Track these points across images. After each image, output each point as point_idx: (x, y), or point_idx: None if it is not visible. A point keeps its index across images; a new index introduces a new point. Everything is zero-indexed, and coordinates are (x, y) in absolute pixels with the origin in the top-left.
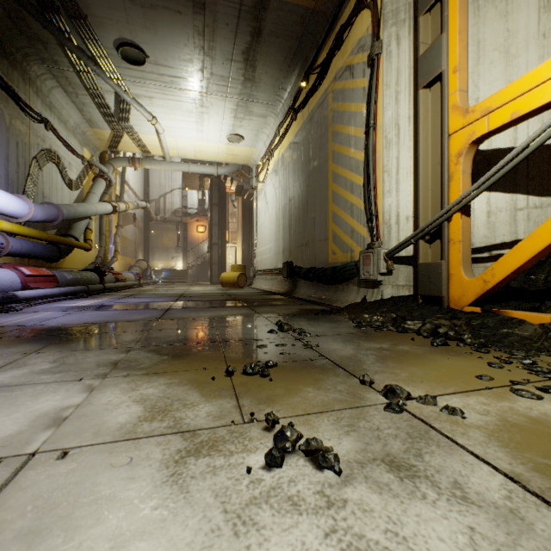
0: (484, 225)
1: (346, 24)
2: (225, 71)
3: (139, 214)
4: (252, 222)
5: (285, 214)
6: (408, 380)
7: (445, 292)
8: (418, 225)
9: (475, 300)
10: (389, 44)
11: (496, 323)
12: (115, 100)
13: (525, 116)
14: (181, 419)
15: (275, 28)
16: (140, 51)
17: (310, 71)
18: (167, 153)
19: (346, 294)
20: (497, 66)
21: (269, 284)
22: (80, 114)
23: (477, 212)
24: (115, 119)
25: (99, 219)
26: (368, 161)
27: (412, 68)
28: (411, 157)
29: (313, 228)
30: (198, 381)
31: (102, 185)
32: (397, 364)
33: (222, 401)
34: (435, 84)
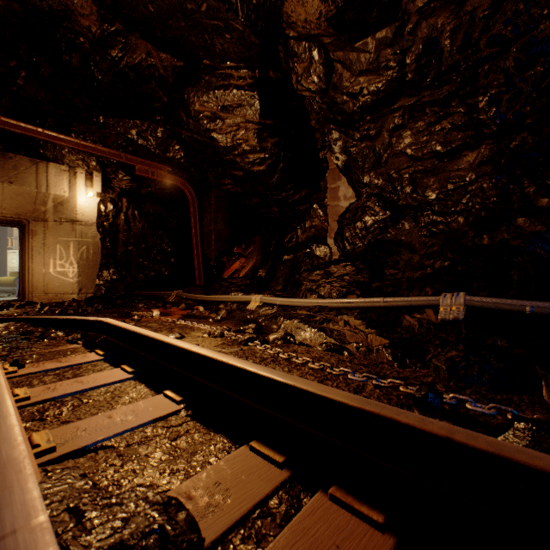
0: None
1: None
2: None
3: None
4: None
5: None
6: None
7: None
8: None
9: None
10: None
11: None
12: None
13: None
14: None
15: None
16: None
17: None
18: None
19: None
20: None
21: None
22: None
23: None
24: None
25: None
26: None
27: None
28: None
29: None
30: None
31: None
32: None
33: None
34: None
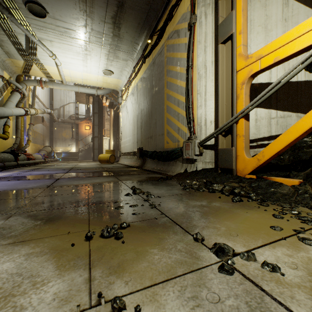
0: (253, 126)
1: (175, 5)
2: (101, 28)
3: (46, 117)
4: (119, 124)
5: (138, 119)
6: (227, 234)
7: (234, 166)
8: (218, 125)
9: (252, 171)
10: (200, 17)
11: (266, 185)
12: (26, 40)
13: (282, 60)
14: (20, 310)
15: (132, 4)
16: (42, 7)
17: (153, 33)
18: (64, 79)
19: (175, 167)
20: (260, 35)
21: (128, 161)
22: (0, 47)
23: (250, 119)
24: (26, 53)
25: (16, 119)
26: (188, 87)
27: (214, 33)
28: (213, 85)
29: (155, 127)
30: (58, 249)
31: (18, 96)
32: (216, 219)
33: (74, 274)
34: (228, 42)
